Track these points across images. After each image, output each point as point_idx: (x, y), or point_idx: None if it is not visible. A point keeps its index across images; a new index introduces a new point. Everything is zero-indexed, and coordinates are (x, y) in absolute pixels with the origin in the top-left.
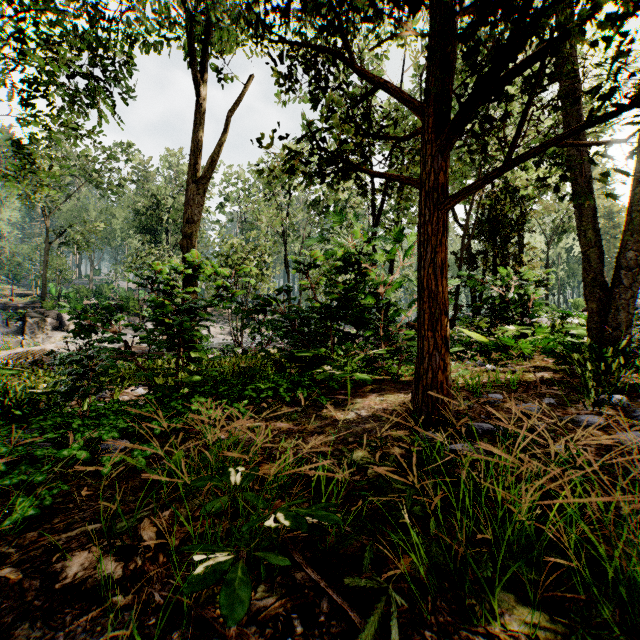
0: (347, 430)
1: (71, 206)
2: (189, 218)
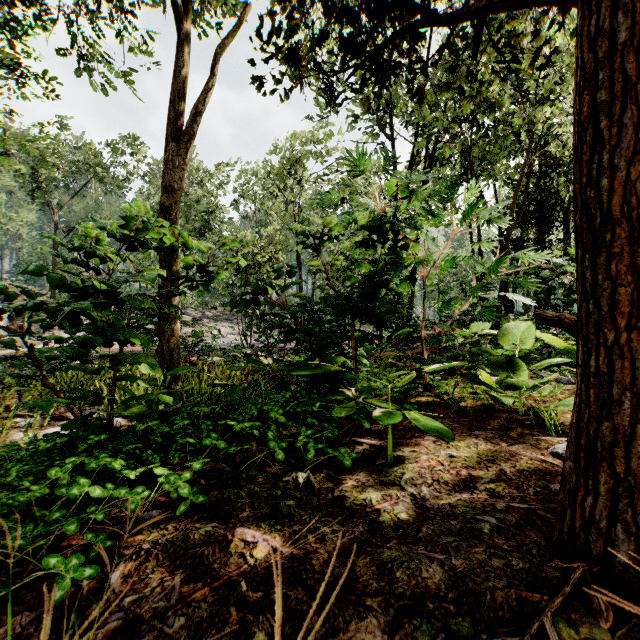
0: (411, 580)
1: (84, 206)
2: (167, 186)
